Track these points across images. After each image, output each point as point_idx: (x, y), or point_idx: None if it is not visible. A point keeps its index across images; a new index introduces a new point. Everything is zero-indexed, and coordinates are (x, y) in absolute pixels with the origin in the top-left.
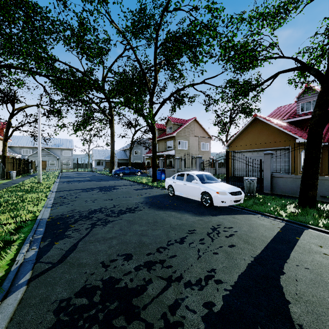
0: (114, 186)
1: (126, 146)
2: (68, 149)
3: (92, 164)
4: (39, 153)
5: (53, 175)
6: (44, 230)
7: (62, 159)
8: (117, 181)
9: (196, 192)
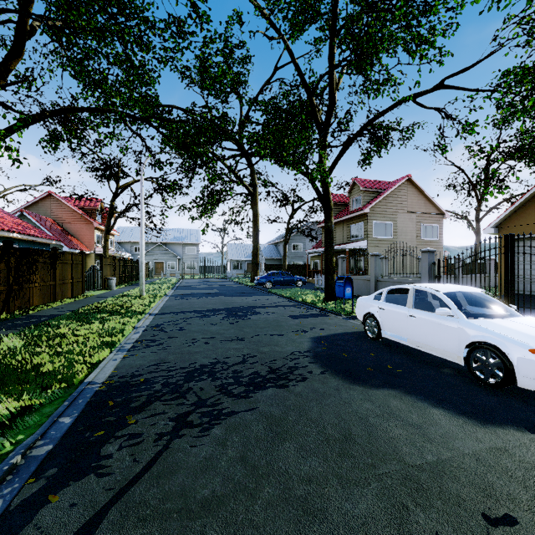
0: (253, 307)
1: (279, 237)
2: (193, 245)
3: (225, 266)
4: (142, 250)
5: (168, 284)
6: (71, 423)
7: (185, 259)
8: (261, 297)
9: (449, 338)
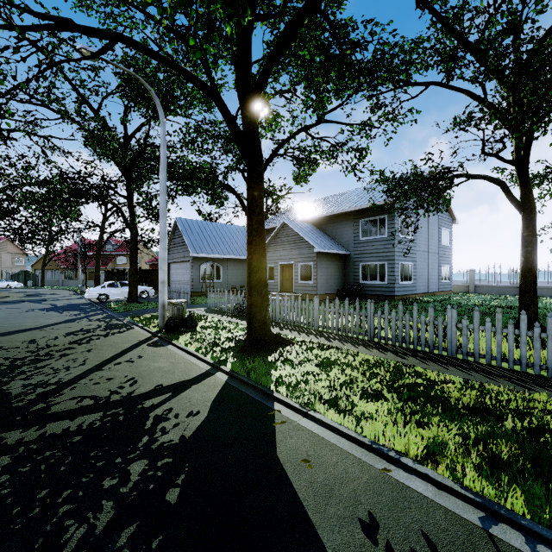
0: None
1: None
2: None
3: None
4: None
5: None
6: None
7: None
8: None
9: (5, 285)
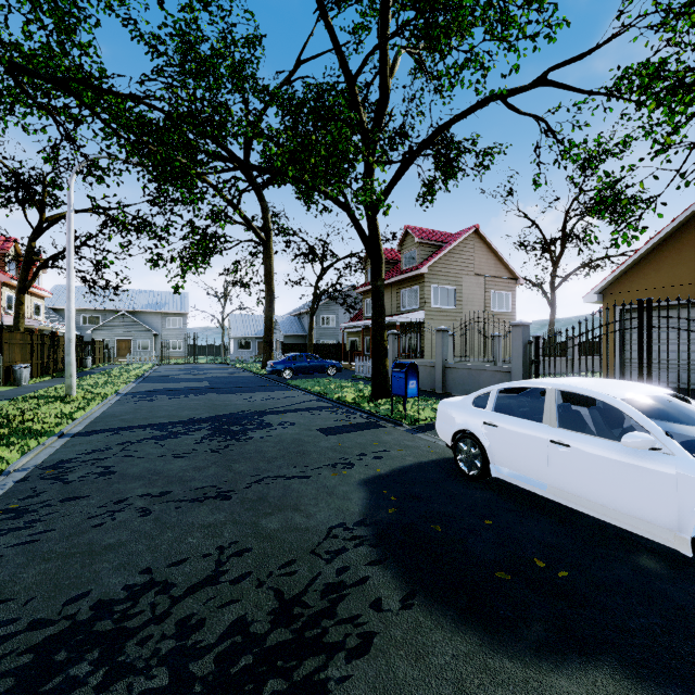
0: (260, 413)
1: (303, 306)
2: (177, 315)
3: (226, 346)
4: (70, 319)
5: (132, 373)
6: None
7: (166, 335)
8: (275, 394)
9: (653, 496)
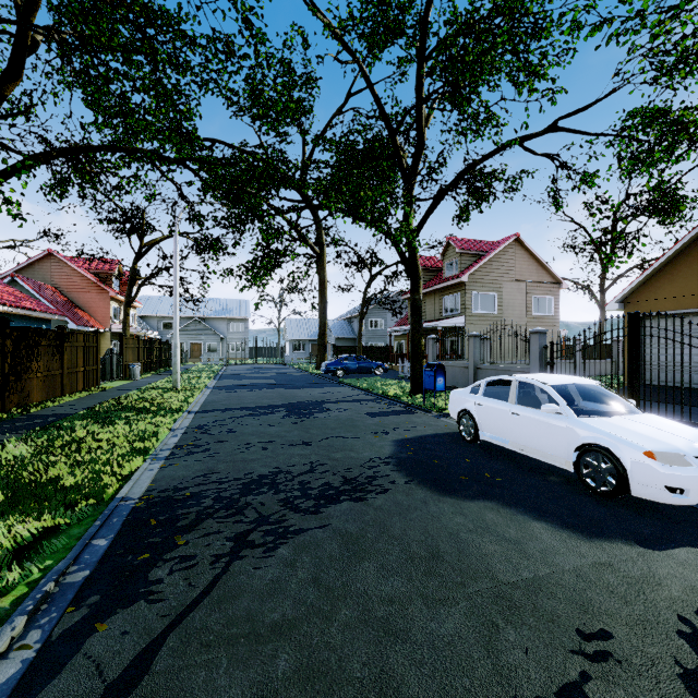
0: (321, 402)
1: (353, 310)
2: (240, 320)
3: (283, 349)
4: (176, 329)
5: (209, 372)
6: (107, 545)
7: (230, 338)
8: (331, 390)
9: (557, 440)
